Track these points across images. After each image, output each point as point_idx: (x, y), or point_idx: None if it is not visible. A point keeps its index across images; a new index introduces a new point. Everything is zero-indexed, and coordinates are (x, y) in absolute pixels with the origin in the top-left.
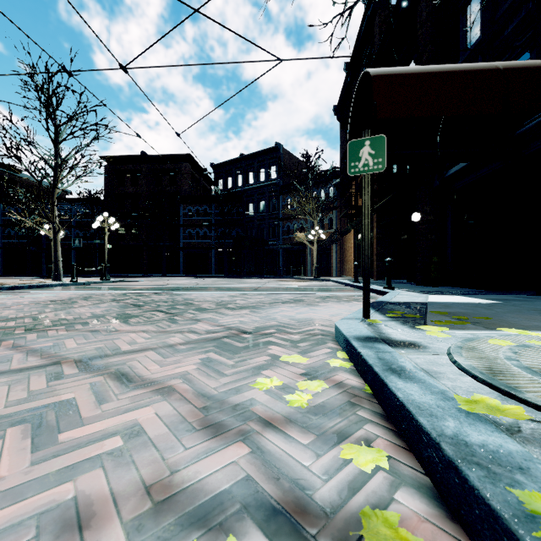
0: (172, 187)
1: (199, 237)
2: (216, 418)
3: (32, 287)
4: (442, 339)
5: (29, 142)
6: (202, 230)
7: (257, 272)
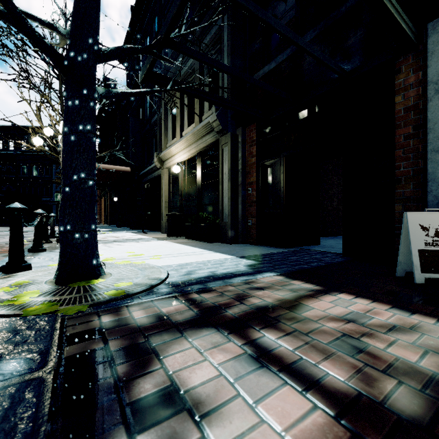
0: None
1: None
2: None
3: None
4: None
5: None
6: None
7: (31, 222)
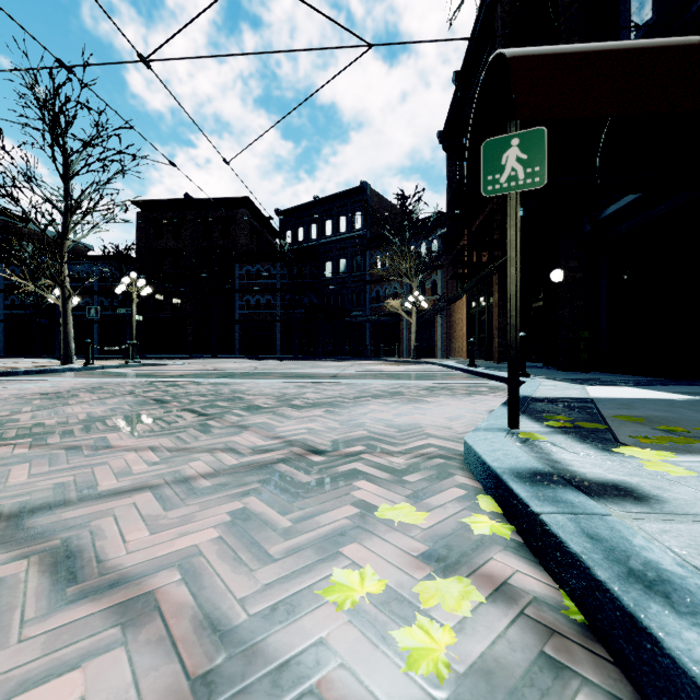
0: (225, 240)
1: (261, 306)
2: None
3: (29, 373)
4: (674, 477)
5: (28, 177)
6: (264, 297)
7: (336, 352)
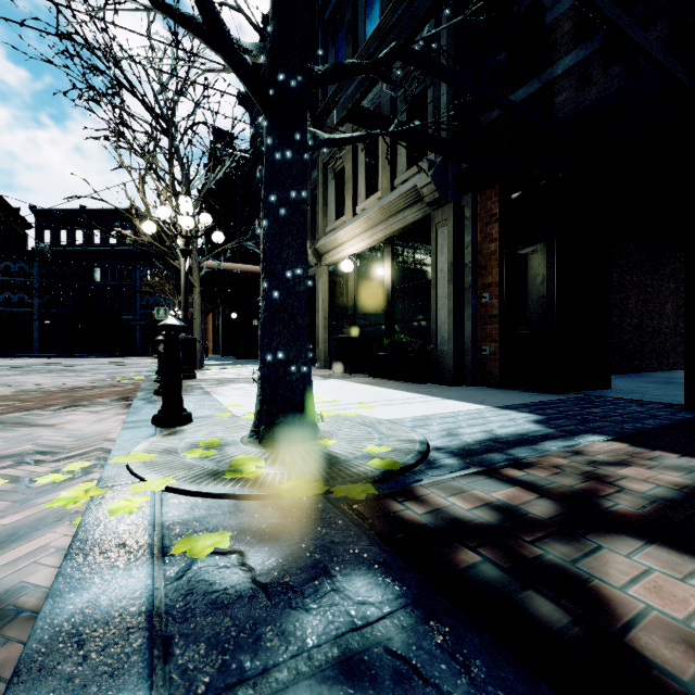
0: None
1: (12, 303)
2: (114, 376)
3: None
4: None
5: None
6: (16, 294)
7: (106, 351)
